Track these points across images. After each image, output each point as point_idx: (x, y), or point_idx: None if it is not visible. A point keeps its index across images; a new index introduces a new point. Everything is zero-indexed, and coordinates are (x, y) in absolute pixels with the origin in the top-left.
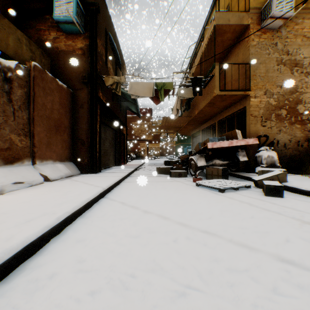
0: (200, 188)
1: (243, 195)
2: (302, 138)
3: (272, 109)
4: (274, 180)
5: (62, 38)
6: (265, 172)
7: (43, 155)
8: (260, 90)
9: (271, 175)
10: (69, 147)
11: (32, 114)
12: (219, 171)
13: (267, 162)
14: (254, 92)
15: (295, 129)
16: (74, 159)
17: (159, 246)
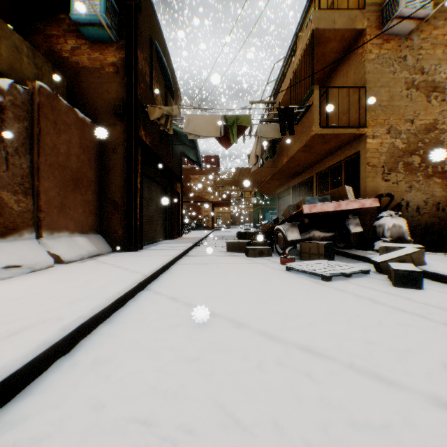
0: (292, 273)
1: (360, 285)
2: (443, 199)
3: (399, 155)
4: (406, 262)
5: (84, 48)
6: (390, 250)
7: (54, 223)
8: (381, 127)
9: (400, 254)
10: (96, 211)
11: (37, 161)
12: (320, 247)
13: (391, 234)
14: (372, 129)
15: (433, 184)
16: (103, 229)
17: (232, 377)
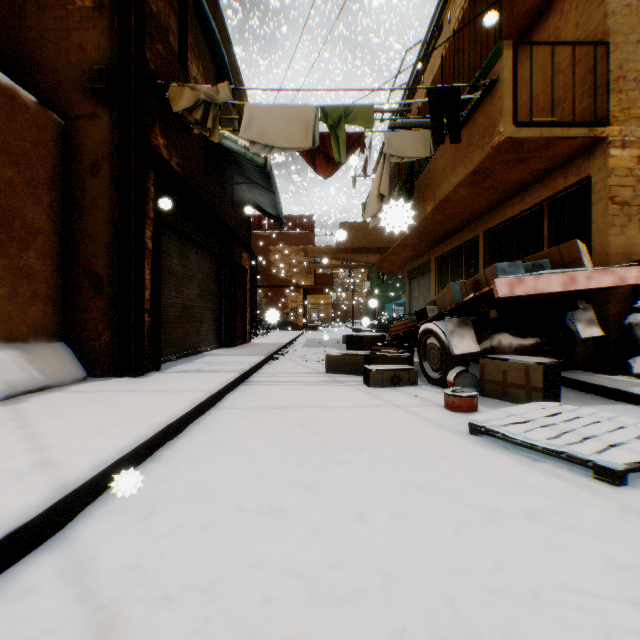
0: (492, 446)
1: None
2: None
3: None
4: None
5: None
6: None
7: None
8: (637, 125)
9: None
10: (52, 294)
11: None
12: (531, 373)
13: None
14: (620, 129)
15: None
16: (72, 332)
17: None
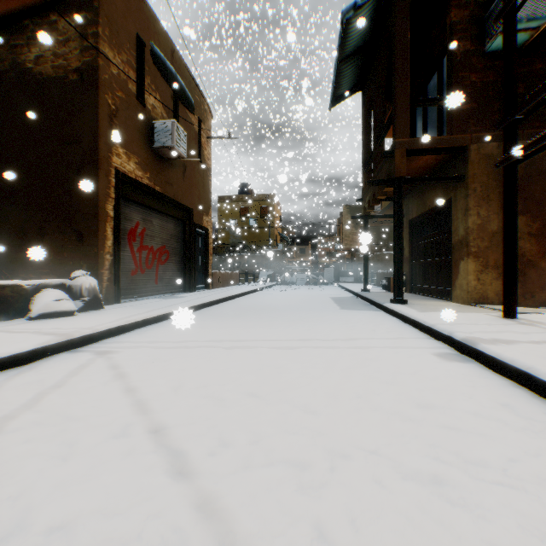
0: None
1: None
2: None
3: None
4: None
5: None
6: None
7: None
8: None
9: None
10: None
11: None
12: None
13: None
14: None
15: None
16: None
17: None
